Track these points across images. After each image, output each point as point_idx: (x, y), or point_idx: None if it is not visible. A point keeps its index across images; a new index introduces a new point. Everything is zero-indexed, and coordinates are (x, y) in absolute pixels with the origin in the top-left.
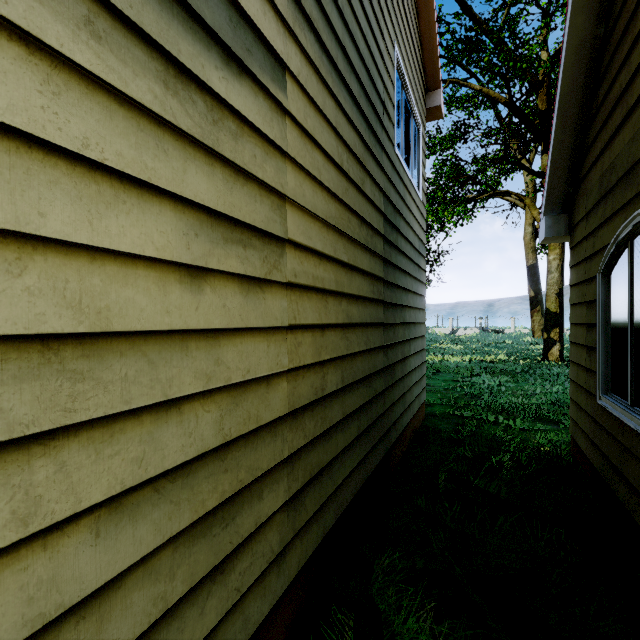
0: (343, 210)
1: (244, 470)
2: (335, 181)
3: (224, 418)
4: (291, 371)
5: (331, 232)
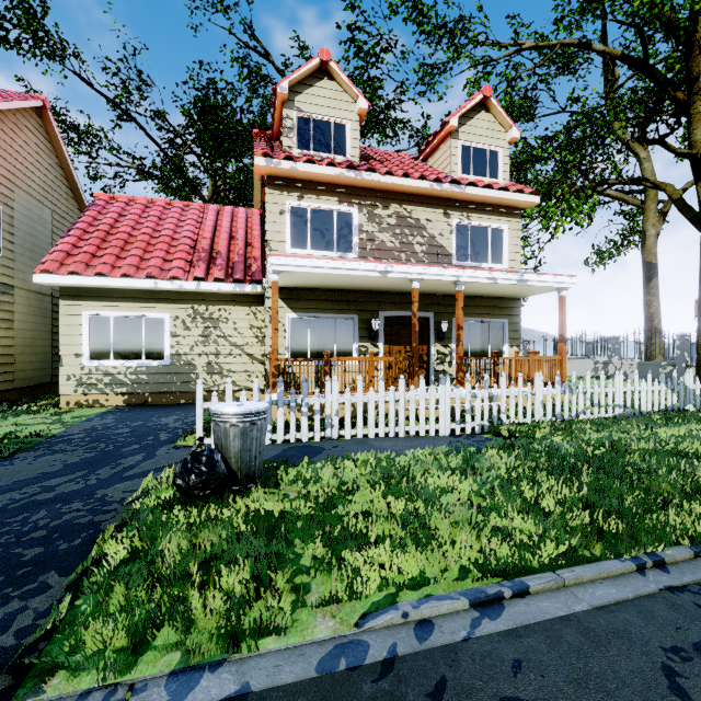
0: (32, 308)
1: (6, 360)
2: (29, 302)
3: (3, 350)
4: (16, 346)
5: (28, 315)
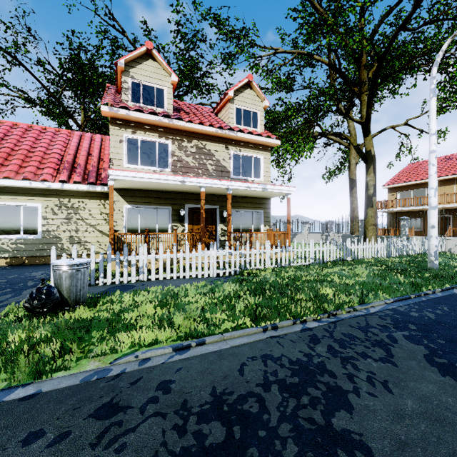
0: None
1: None
2: None
3: None
4: None
5: None
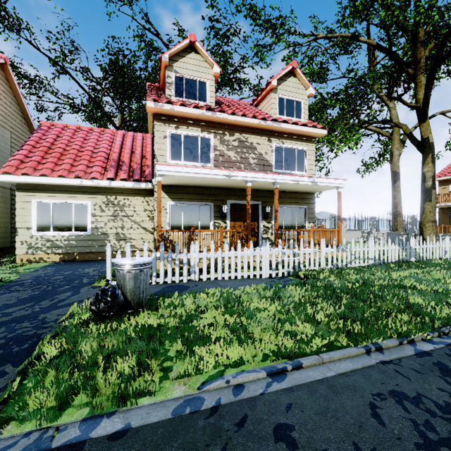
0: None
1: None
2: None
3: None
4: None
5: None
